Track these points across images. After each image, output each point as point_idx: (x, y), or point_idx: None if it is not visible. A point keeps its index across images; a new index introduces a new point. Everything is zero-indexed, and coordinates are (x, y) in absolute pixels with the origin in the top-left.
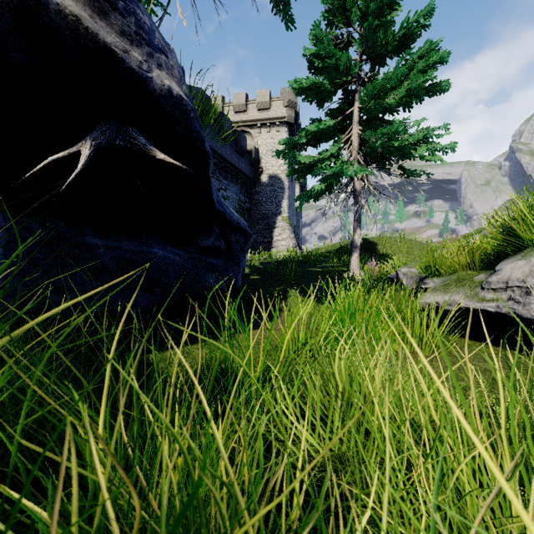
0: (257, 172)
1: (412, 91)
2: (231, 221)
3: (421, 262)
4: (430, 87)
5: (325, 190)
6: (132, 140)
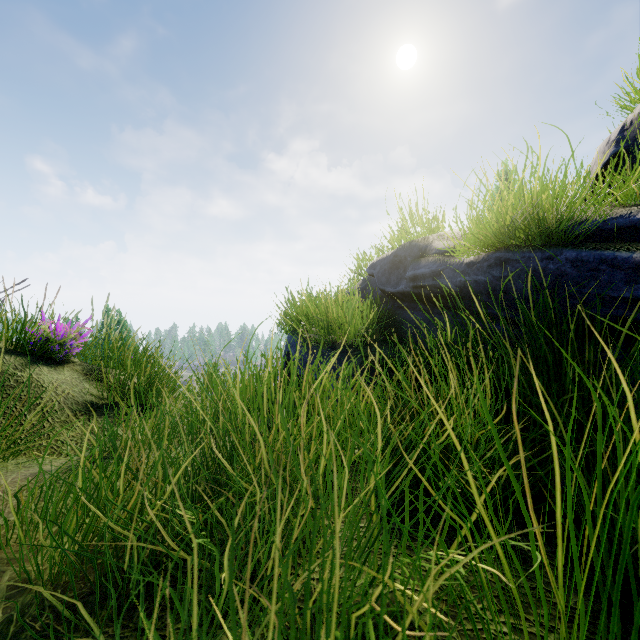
0: None
1: None
2: None
3: None
4: None
5: None
6: None
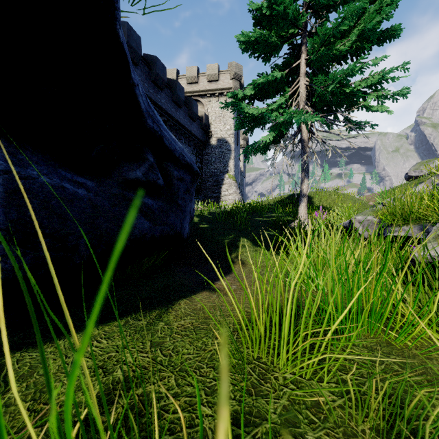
0: (207, 136)
1: (366, 34)
2: (172, 150)
3: (376, 210)
4: (381, 33)
5: (272, 143)
6: None
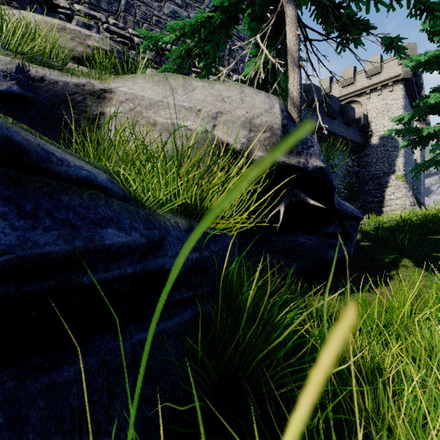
0: (366, 136)
1: None
2: (346, 213)
3: None
4: None
5: None
6: (297, 196)
